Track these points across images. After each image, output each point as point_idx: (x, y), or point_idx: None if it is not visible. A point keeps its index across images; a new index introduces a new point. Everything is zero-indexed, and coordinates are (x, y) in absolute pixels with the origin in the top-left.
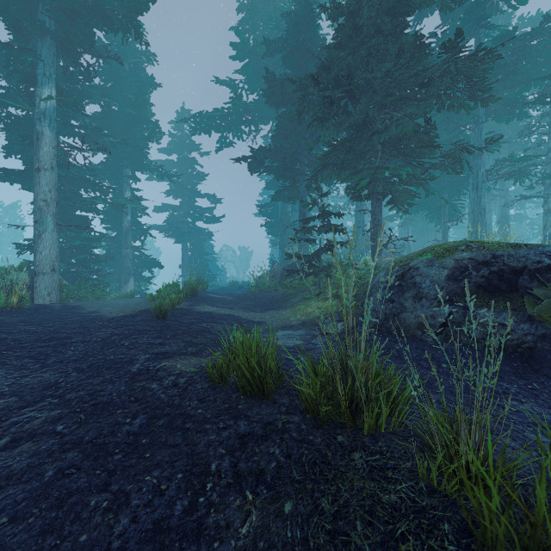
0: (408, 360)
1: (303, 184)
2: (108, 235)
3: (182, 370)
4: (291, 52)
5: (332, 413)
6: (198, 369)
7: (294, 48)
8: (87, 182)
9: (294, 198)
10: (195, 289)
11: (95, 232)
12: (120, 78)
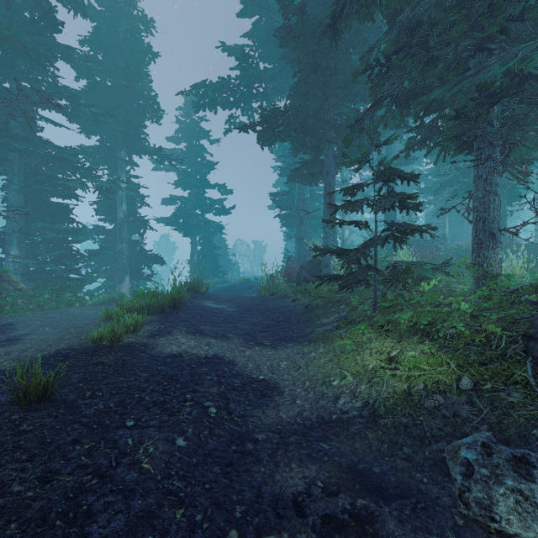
0: None
1: (329, 155)
2: (101, 227)
3: None
4: None
5: None
6: None
7: None
8: (63, 161)
9: (316, 174)
10: (177, 299)
11: (77, 222)
12: (111, 47)
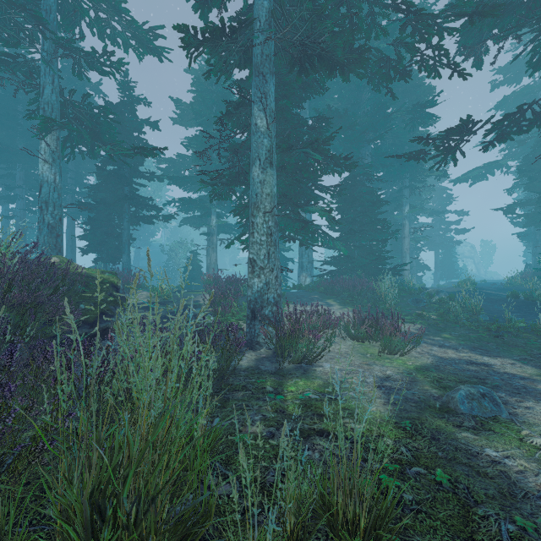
0: (538, 291)
1: None
2: None
3: (497, 298)
4: (537, 148)
5: (528, 299)
6: (501, 298)
7: (539, 147)
8: None
9: (540, 229)
10: (474, 284)
11: None
12: None
